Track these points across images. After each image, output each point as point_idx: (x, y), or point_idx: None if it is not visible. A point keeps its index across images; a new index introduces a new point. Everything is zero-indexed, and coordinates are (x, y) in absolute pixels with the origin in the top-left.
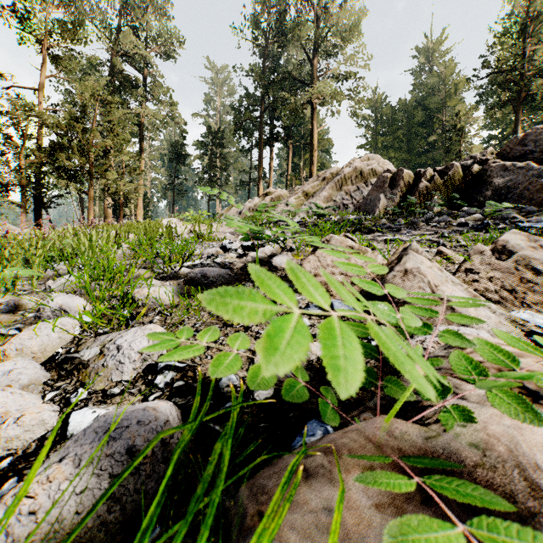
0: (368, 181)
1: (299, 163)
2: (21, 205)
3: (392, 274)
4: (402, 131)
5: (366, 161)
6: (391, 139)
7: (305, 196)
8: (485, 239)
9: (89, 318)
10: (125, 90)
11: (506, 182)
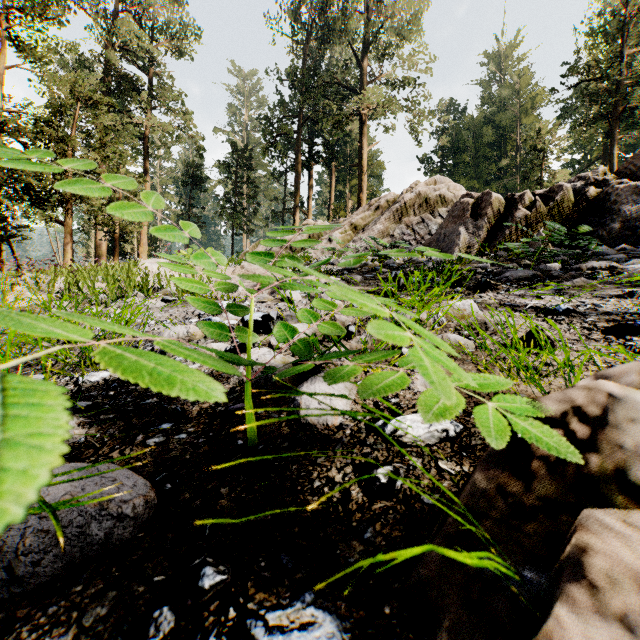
0: (435, 210)
1: (344, 190)
2: None
3: None
4: (468, 153)
5: (433, 185)
6: (455, 163)
7: (353, 230)
8: None
9: None
10: (124, 93)
11: None
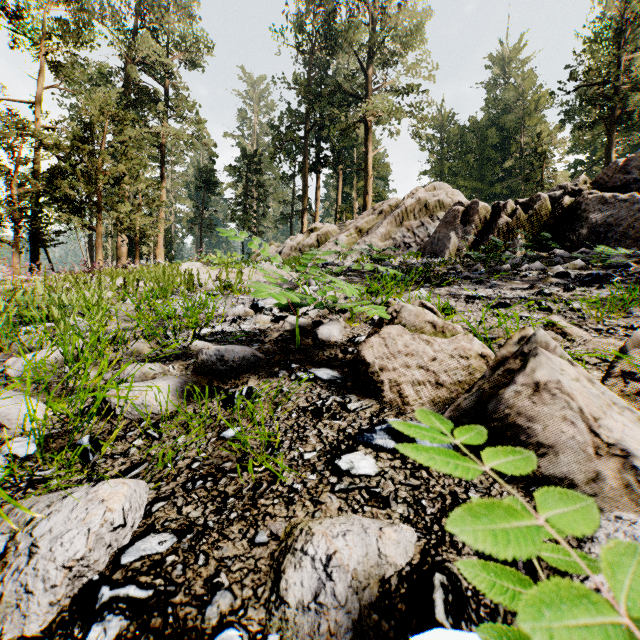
0: (434, 215)
1: (350, 192)
2: (13, 244)
3: (512, 388)
4: (473, 154)
5: (432, 191)
6: (460, 164)
7: (358, 233)
8: (601, 299)
9: (27, 448)
10: (143, 105)
11: (606, 218)
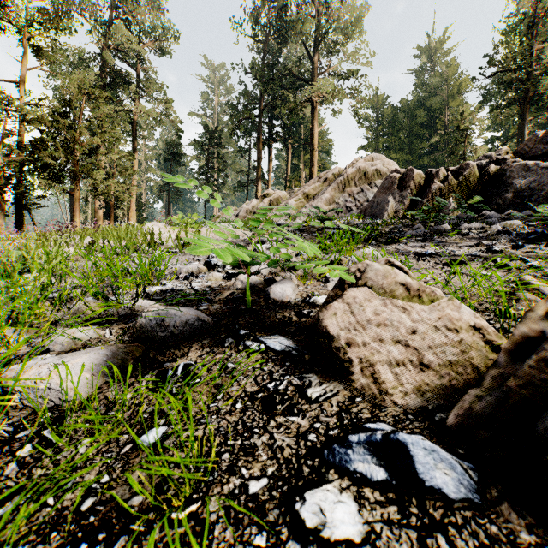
0: (372, 182)
1: (298, 164)
2: None
3: None
4: (404, 131)
5: (370, 161)
6: (393, 140)
7: (305, 198)
8: None
9: None
10: (117, 86)
11: (529, 184)
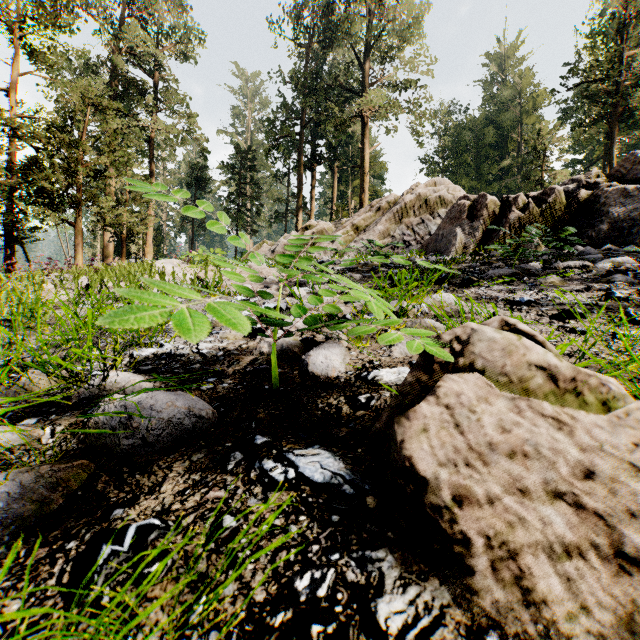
0: (435, 211)
1: (346, 191)
2: None
3: None
4: (470, 153)
5: (433, 187)
6: (457, 163)
7: (354, 230)
8: None
9: None
10: (131, 97)
11: (629, 212)
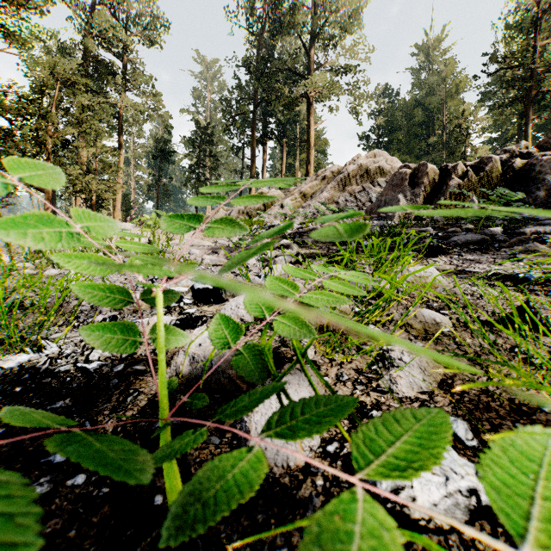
0: (375, 180)
1: (293, 163)
2: None
3: None
4: (401, 131)
5: (372, 158)
6: (390, 140)
7: (302, 197)
8: None
9: None
10: (100, 77)
11: None
